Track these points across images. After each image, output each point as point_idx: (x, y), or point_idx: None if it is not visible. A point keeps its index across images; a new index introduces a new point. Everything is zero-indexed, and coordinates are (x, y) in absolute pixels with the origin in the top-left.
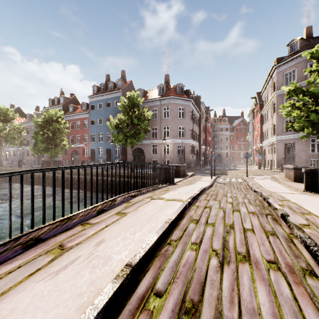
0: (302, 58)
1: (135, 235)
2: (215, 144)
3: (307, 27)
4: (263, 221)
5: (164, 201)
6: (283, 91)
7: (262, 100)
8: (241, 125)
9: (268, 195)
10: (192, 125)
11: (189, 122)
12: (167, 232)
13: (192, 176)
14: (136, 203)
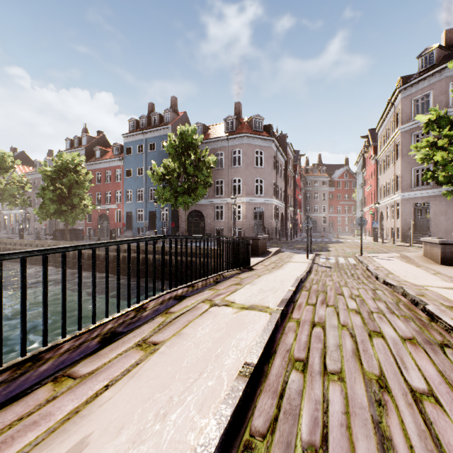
0: (441, 75)
1: (167, 420)
2: (307, 204)
3: (447, 29)
4: (444, 366)
5: (234, 311)
6: (412, 125)
7: (378, 140)
8: (346, 178)
9: (417, 293)
10: (274, 176)
11: (270, 173)
12: (243, 403)
13: (277, 254)
14: (182, 316)
